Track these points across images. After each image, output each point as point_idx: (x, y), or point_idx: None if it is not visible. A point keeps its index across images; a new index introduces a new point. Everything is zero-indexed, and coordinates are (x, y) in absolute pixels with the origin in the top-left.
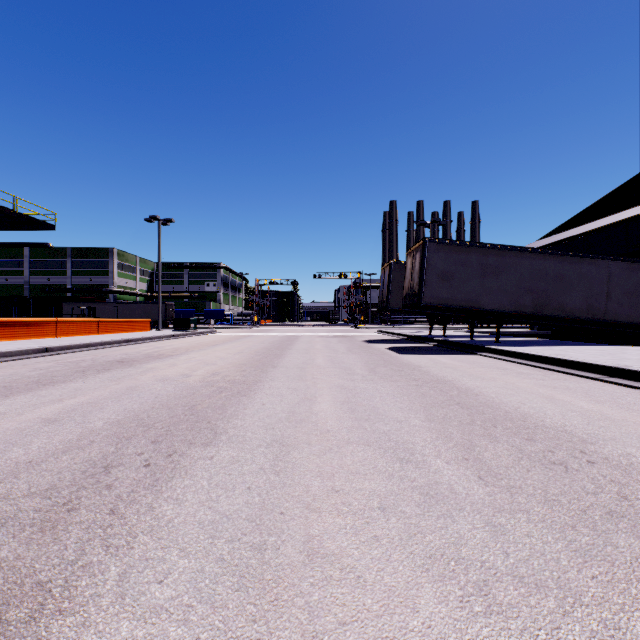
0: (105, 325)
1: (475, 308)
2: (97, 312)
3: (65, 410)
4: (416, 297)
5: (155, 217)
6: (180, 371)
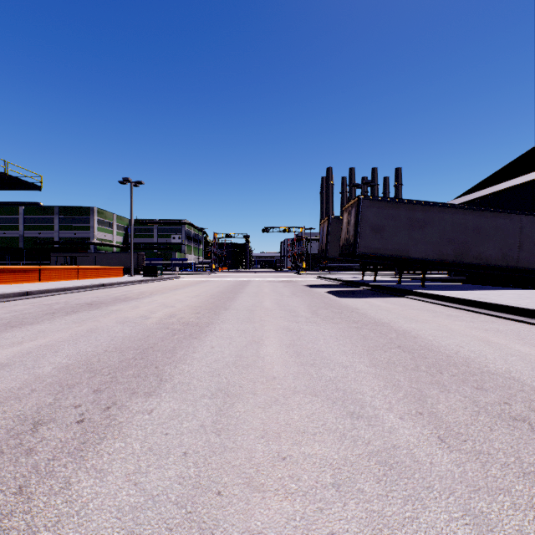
0: (83, 272)
1: (403, 257)
2: (80, 261)
3: (20, 353)
4: (352, 247)
5: (127, 179)
6: (141, 313)
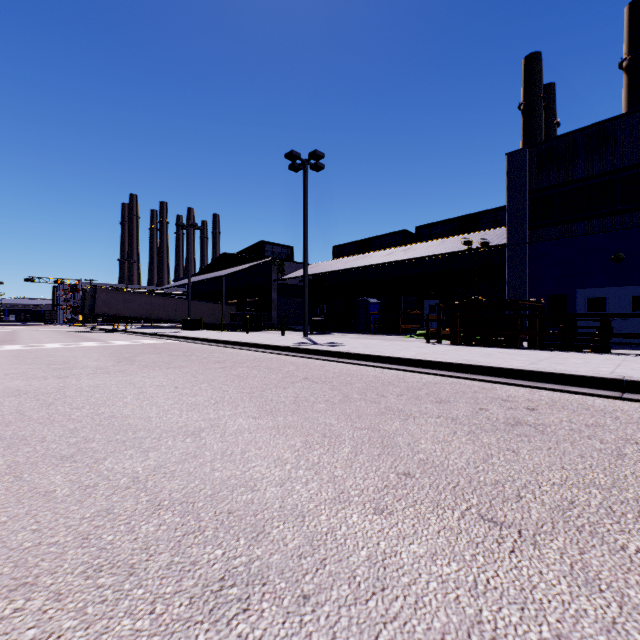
0: None
1: (121, 315)
2: None
3: None
4: (93, 310)
5: None
6: None
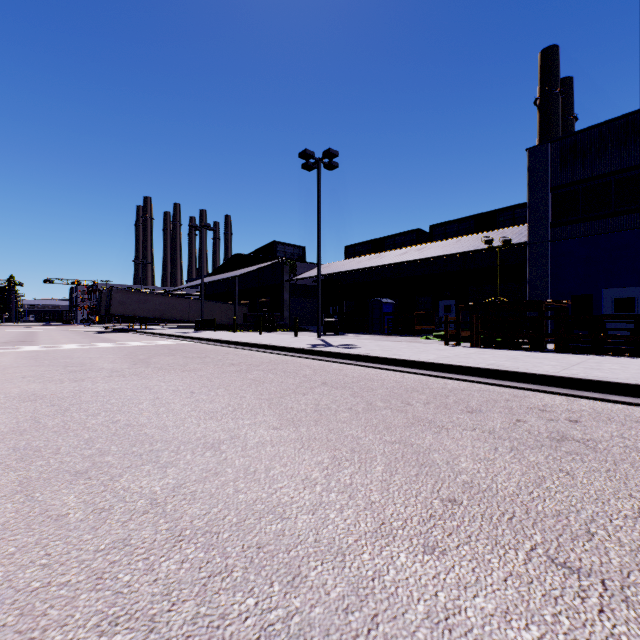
0: None
1: (135, 316)
2: None
3: None
4: (108, 311)
5: None
6: None
